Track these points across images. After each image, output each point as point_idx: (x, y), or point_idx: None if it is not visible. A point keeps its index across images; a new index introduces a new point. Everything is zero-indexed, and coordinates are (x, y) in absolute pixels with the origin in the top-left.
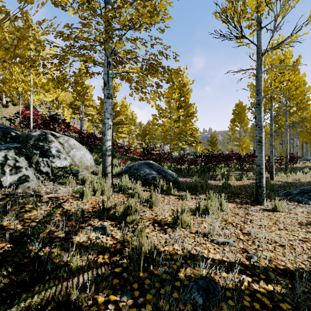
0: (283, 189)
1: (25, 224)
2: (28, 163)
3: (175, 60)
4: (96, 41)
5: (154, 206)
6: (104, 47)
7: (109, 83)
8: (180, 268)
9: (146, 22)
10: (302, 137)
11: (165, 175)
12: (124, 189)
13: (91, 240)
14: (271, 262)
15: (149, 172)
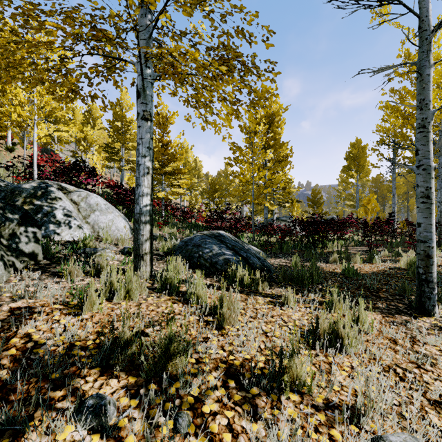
0: None
1: None
2: None
3: (267, 46)
4: None
5: (228, 324)
6: (127, 6)
7: (146, 91)
8: None
9: None
10: None
11: (246, 256)
12: (171, 285)
13: None
14: None
15: (218, 251)
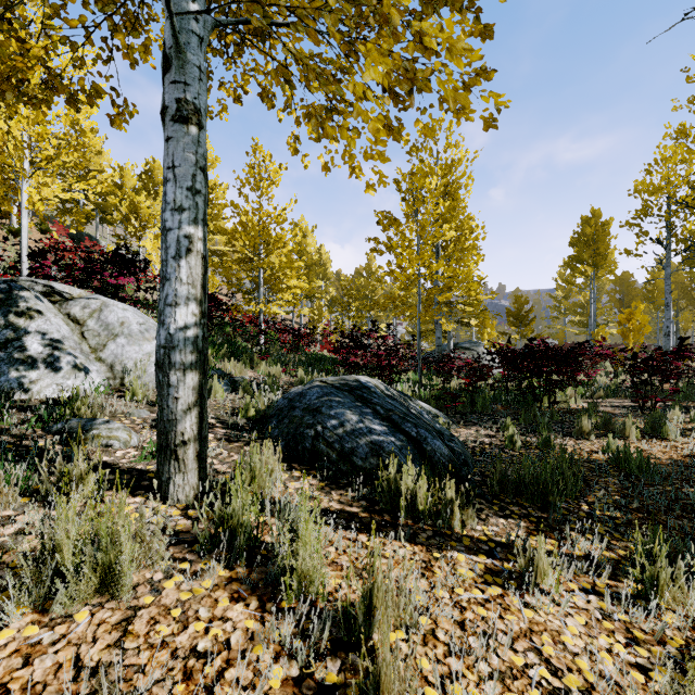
0: None
1: None
2: None
3: None
4: None
5: None
6: None
7: (184, 54)
8: None
9: None
10: None
11: (418, 436)
12: (236, 533)
13: None
14: None
15: (358, 423)
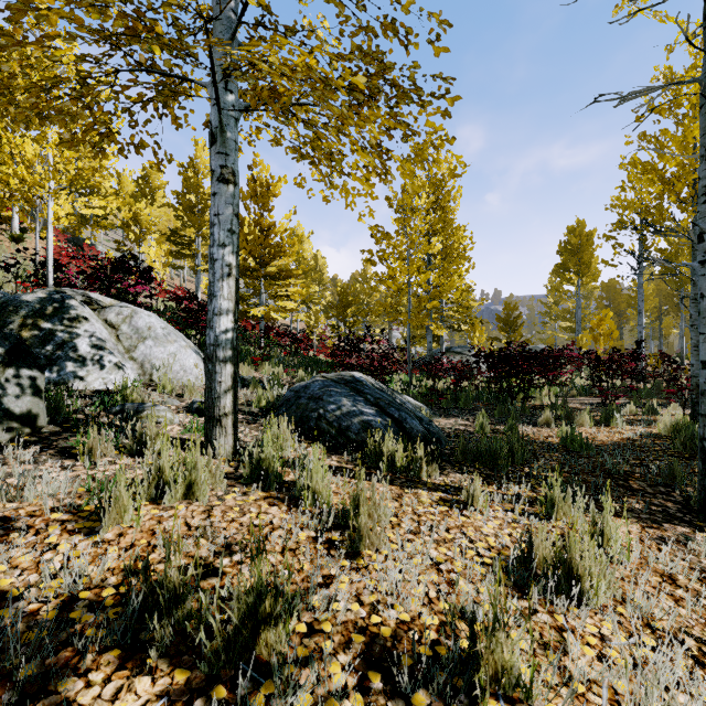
0: None
1: None
2: None
3: (437, 50)
4: None
5: (368, 546)
6: None
7: (226, 133)
8: None
9: None
10: None
11: (399, 417)
12: (268, 471)
13: None
14: None
15: (352, 407)
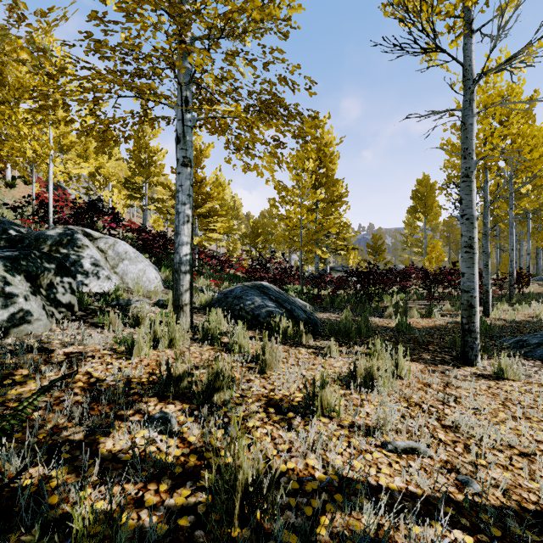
0: (509, 335)
1: (5, 413)
2: (31, 286)
3: (310, 94)
4: (157, 51)
5: (270, 369)
6: (173, 66)
7: (186, 137)
8: (320, 515)
9: (255, 19)
10: (540, 238)
11: (291, 309)
12: (213, 335)
13: (134, 449)
14: (508, 494)
15: (261, 303)
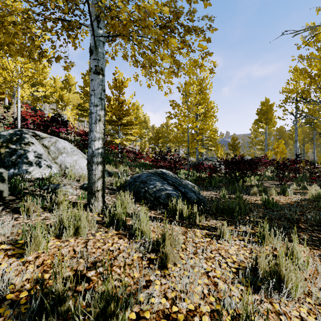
0: None
1: None
2: None
3: (204, 5)
4: None
5: (170, 262)
6: None
7: (98, 49)
8: None
9: None
10: None
11: (184, 191)
12: (118, 220)
13: None
14: None
15: (161, 186)
